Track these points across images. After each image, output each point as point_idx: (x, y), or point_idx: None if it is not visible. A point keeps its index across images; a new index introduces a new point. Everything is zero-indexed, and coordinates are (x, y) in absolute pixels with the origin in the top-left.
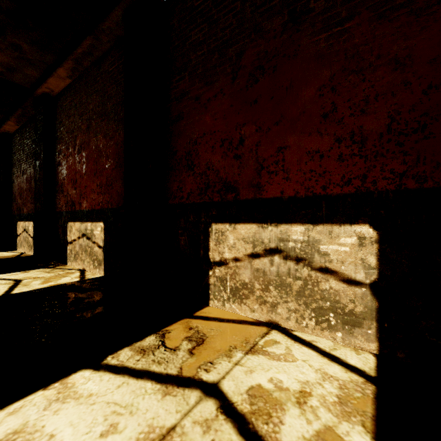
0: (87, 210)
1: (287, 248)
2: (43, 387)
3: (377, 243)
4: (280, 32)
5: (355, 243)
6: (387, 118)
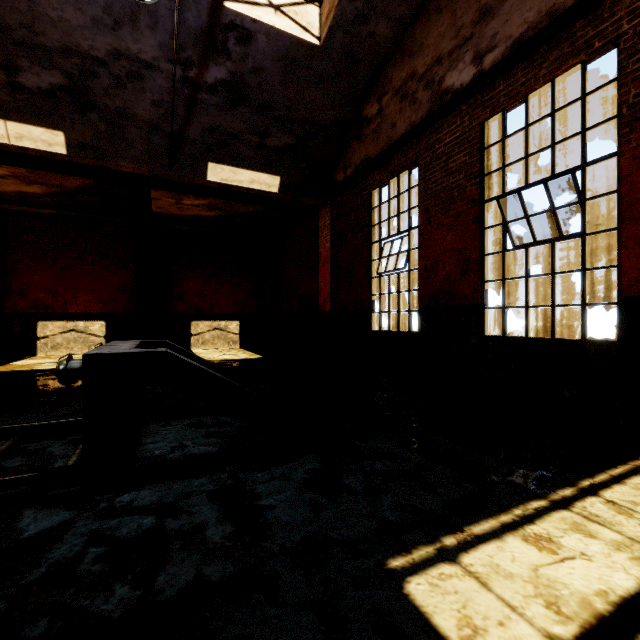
0: None
1: (78, 329)
2: (13, 362)
3: (106, 326)
4: (75, 259)
5: (100, 326)
6: (108, 295)
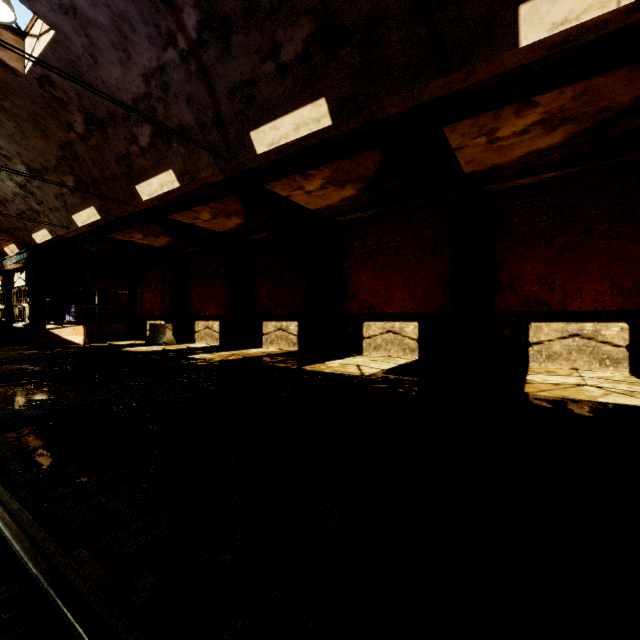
0: (394, 313)
1: (583, 333)
2: (525, 376)
3: (628, 330)
4: (579, 234)
5: (619, 330)
6: (633, 282)
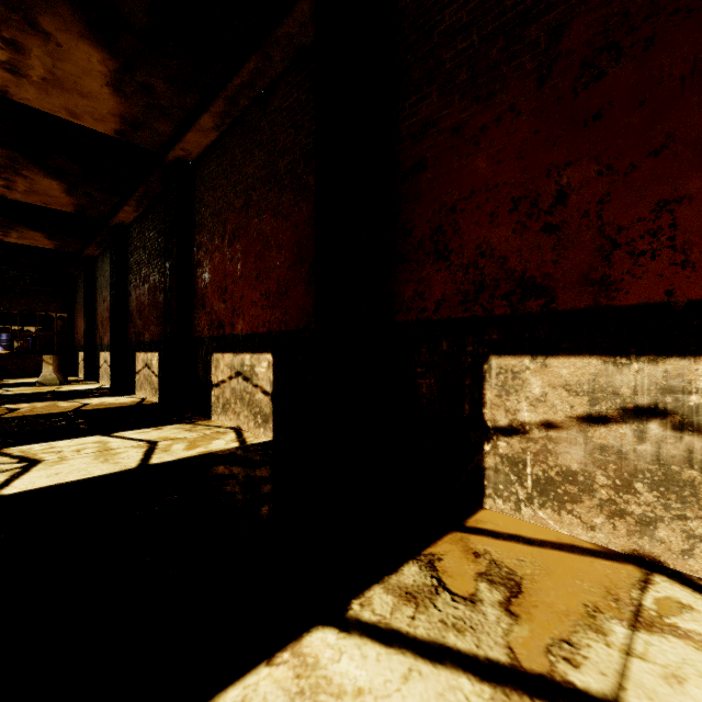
0: (244, 334)
1: (684, 407)
2: (265, 658)
3: None
4: None
5: None
6: None
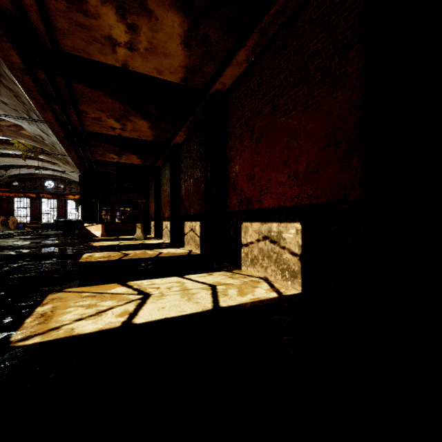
0: (271, 208)
1: None
2: None
3: None
4: None
5: None
6: None
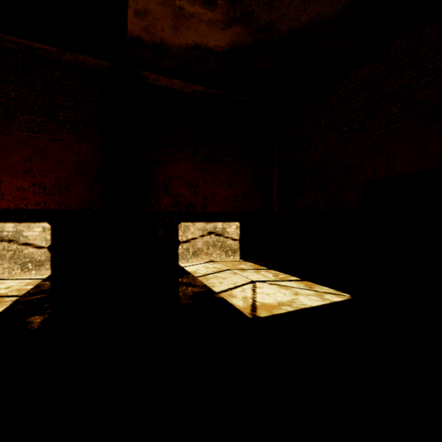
0: None
1: (3, 235)
2: None
3: (51, 230)
4: None
5: (42, 230)
6: (55, 181)
